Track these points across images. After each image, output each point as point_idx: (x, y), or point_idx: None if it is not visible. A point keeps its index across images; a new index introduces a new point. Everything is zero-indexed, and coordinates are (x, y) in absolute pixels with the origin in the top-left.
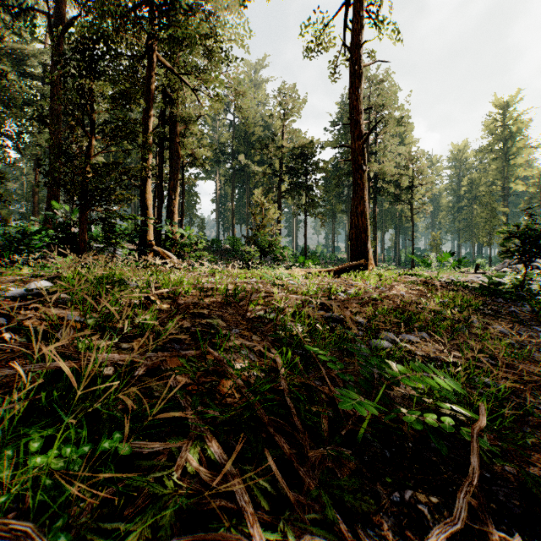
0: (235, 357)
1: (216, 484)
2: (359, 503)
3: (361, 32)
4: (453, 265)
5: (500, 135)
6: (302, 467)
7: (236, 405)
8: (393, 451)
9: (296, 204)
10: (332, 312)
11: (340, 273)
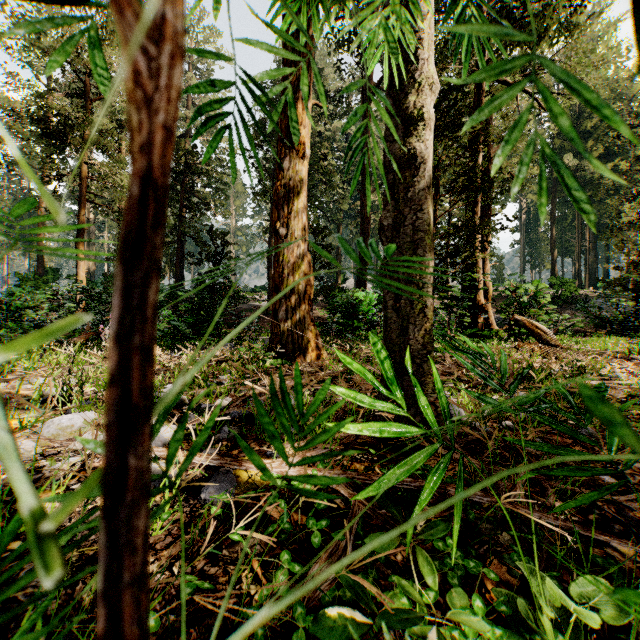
0: None
1: None
2: None
3: None
4: None
5: None
6: None
7: None
8: None
9: None
10: None
11: None
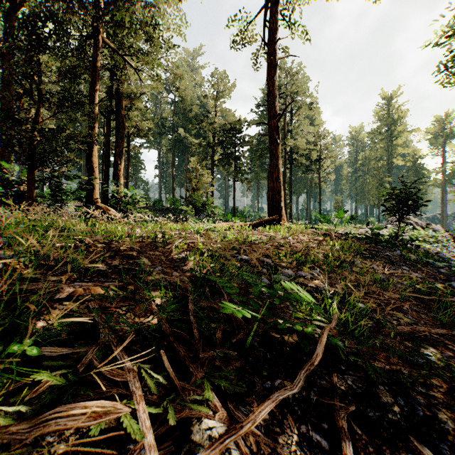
0: (154, 288)
1: (113, 376)
2: (233, 387)
3: (276, 31)
4: (346, 221)
5: (386, 121)
6: (192, 364)
7: (147, 323)
8: (273, 354)
9: (226, 171)
10: (246, 255)
11: (258, 226)
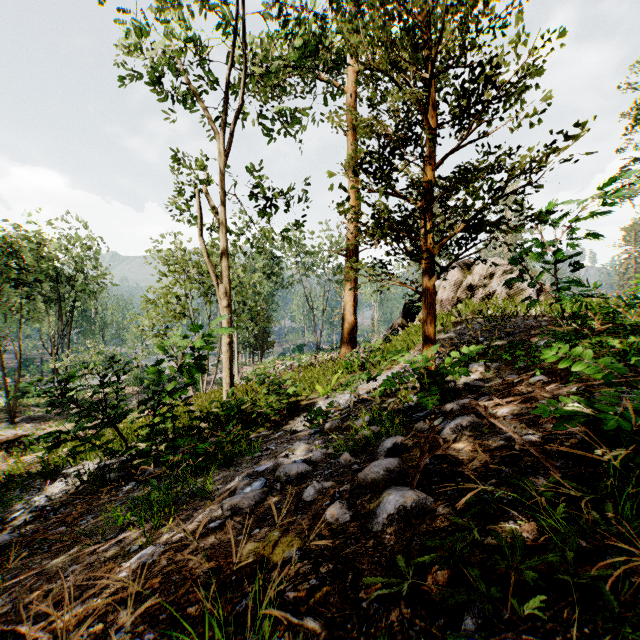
0: None
1: None
2: None
3: None
4: None
5: None
6: None
7: None
8: None
9: None
10: None
11: None
